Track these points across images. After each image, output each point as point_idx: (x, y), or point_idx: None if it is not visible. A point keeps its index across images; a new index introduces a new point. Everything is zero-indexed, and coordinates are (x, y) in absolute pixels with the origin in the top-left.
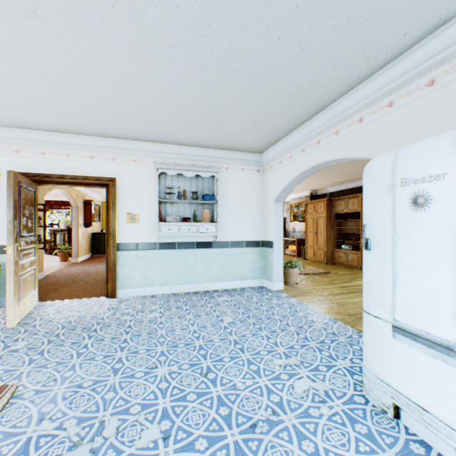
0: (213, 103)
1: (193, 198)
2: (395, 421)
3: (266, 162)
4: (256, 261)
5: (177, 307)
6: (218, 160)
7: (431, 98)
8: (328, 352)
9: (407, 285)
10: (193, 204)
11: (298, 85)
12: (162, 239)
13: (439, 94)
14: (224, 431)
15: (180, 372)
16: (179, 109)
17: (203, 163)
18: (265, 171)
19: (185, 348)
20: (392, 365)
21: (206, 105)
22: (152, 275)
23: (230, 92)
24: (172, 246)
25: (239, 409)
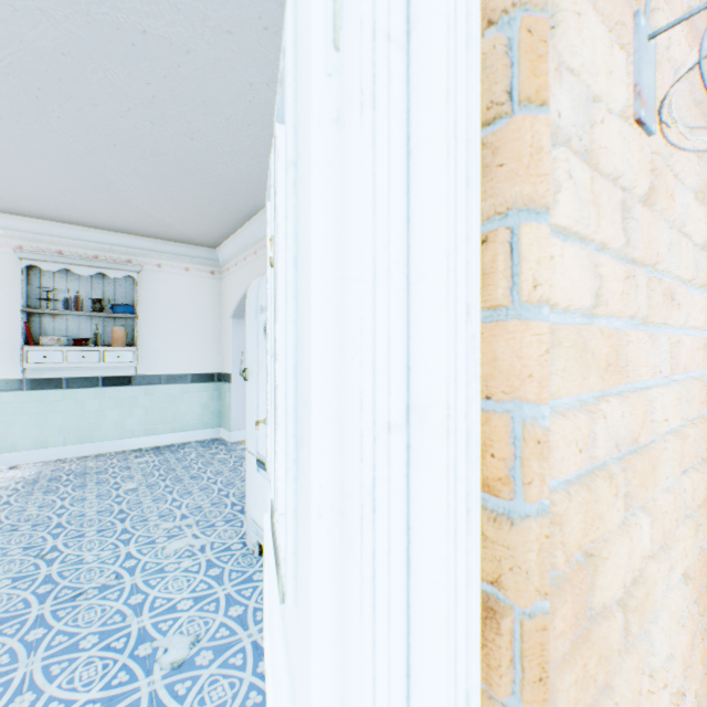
0: (98, 177)
1: (94, 309)
2: (259, 558)
3: (223, 261)
4: (209, 402)
5: (52, 478)
6: (144, 253)
7: None
8: (242, 506)
9: (263, 415)
10: (97, 317)
11: (212, 174)
12: (36, 374)
13: None
14: (32, 608)
15: (3, 559)
16: (42, 176)
17: (116, 255)
18: (223, 274)
19: (31, 529)
20: (257, 501)
21: (88, 177)
22: (15, 433)
23: (117, 167)
24: (57, 384)
25: (71, 582)
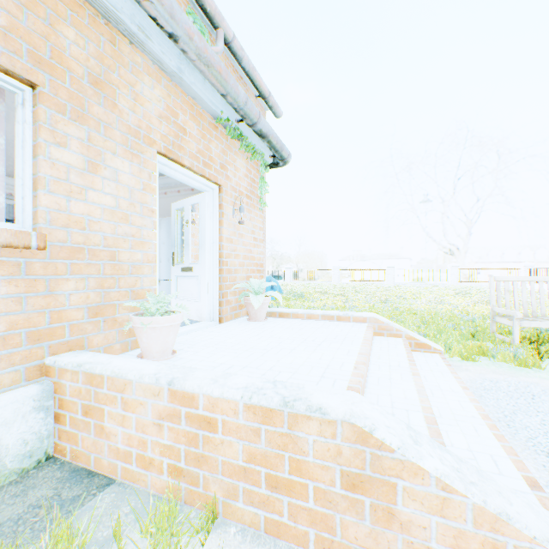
0: None
1: None
2: None
3: None
4: None
5: None
6: None
7: (166, 200)
8: None
9: None
10: None
11: None
12: None
13: (168, 199)
14: None
15: None
16: (6, 154)
17: None
18: None
19: None
20: None
21: None
22: None
23: None
24: None
25: None
